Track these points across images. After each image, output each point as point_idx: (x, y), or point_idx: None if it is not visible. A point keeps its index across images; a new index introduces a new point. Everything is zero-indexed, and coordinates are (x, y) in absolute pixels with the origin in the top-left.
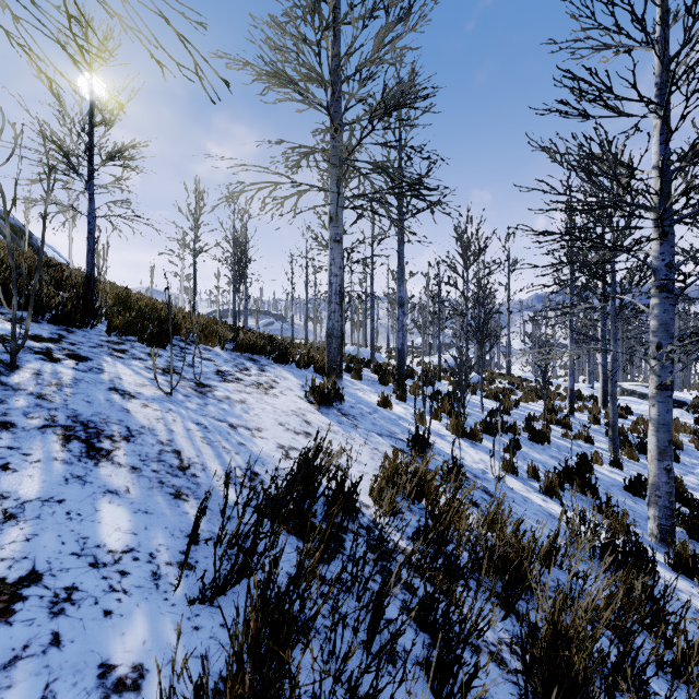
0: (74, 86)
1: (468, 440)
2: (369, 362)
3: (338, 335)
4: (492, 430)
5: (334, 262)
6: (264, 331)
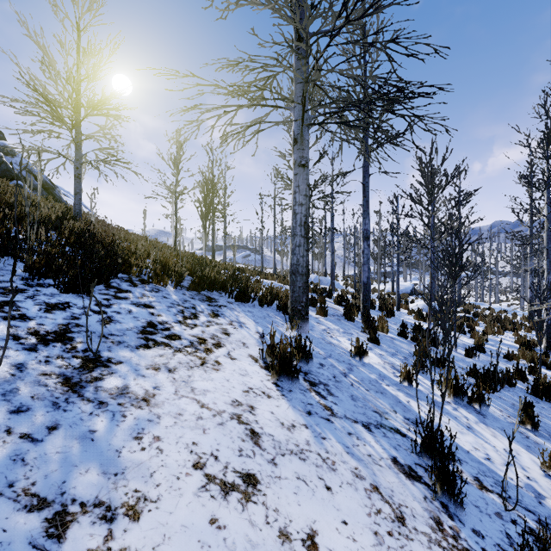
0: (60, 42)
1: (470, 407)
2: (330, 291)
3: (303, 272)
4: (488, 385)
5: (299, 189)
6: (230, 265)
